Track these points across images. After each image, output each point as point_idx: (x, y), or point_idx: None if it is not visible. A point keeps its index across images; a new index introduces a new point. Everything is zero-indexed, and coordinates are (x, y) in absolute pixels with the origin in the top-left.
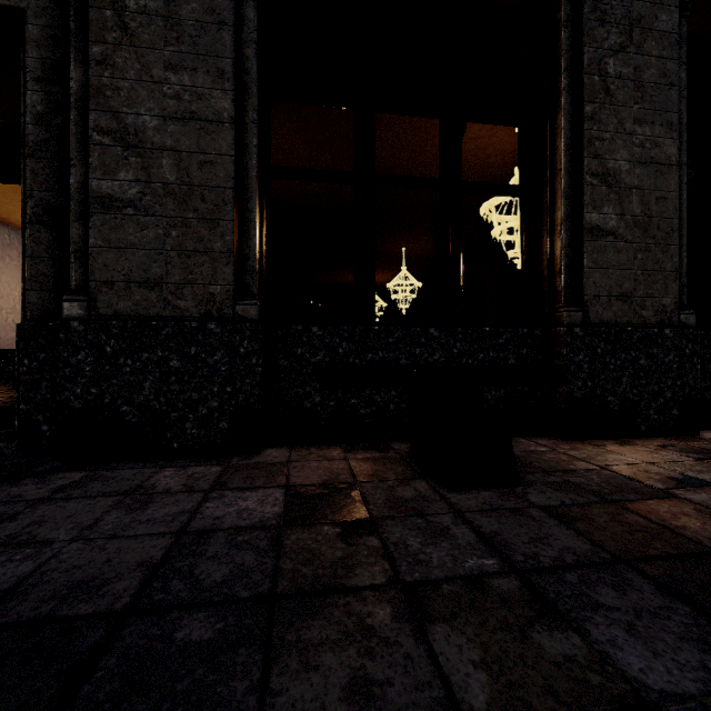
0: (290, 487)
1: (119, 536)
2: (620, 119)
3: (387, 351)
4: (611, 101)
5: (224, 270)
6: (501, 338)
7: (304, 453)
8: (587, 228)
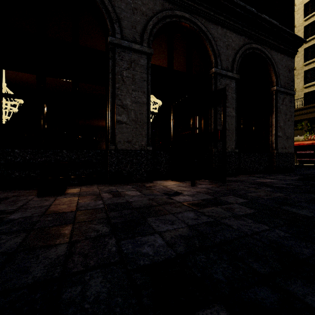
0: None
1: None
2: (128, 89)
3: (46, 158)
4: (125, 84)
5: None
6: (90, 153)
7: (7, 192)
8: (116, 121)
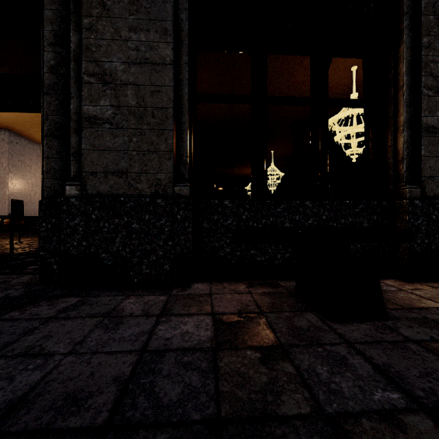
0: (215, 314)
1: (100, 351)
2: None
3: (275, 217)
4: None
5: (167, 163)
6: (357, 208)
7: (220, 288)
8: (424, 127)
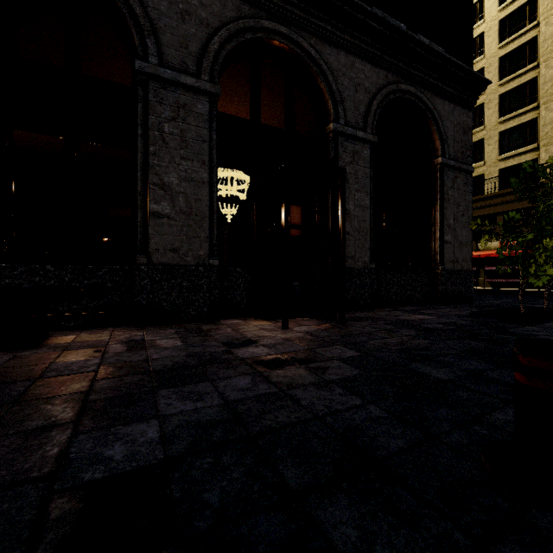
0: None
1: None
2: (172, 156)
3: (12, 279)
4: (167, 146)
5: None
6: (101, 271)
7: None
8: (151, 213)
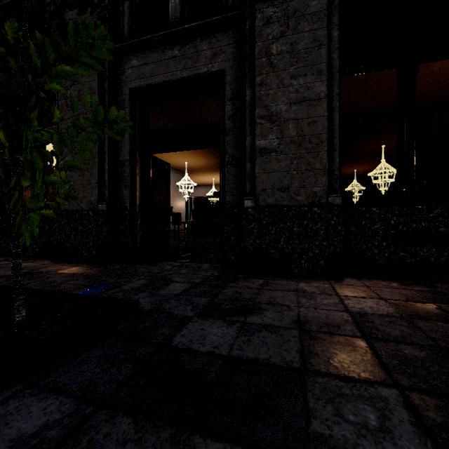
0: (386, 299)
1: (318, 308)
2: None
3: (428, 222)
4: None
5: (322, 179)
6: None
7: (373, 283)
8: None
